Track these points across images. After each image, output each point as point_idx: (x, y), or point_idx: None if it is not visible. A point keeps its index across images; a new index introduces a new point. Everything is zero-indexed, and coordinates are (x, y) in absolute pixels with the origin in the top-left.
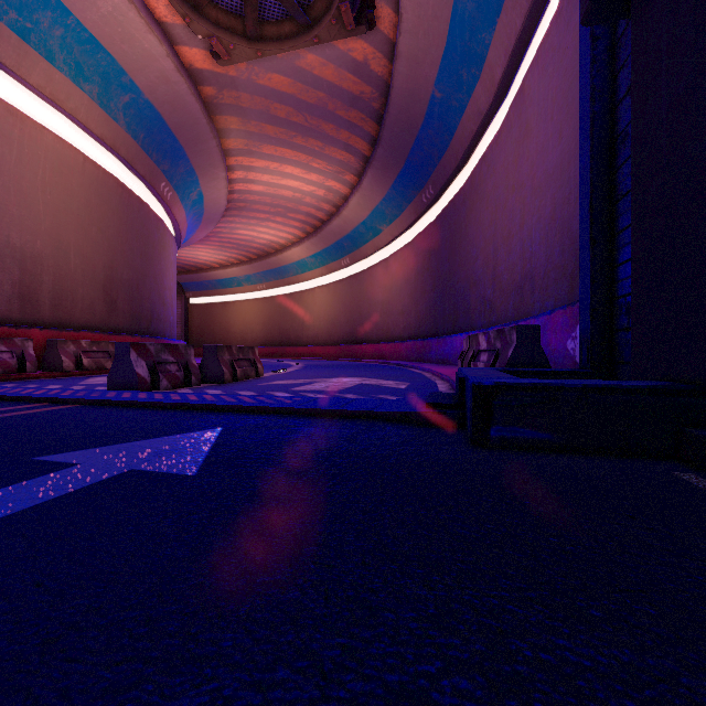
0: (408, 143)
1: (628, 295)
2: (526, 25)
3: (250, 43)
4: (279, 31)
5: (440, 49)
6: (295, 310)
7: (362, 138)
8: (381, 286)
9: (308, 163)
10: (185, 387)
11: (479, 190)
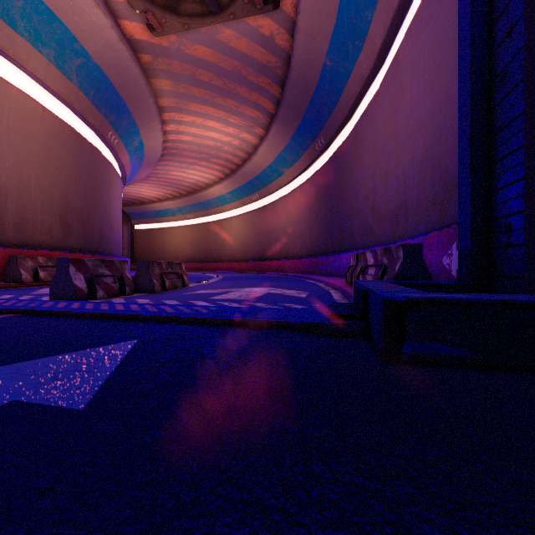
0: (305, 103)
1: (508, 216)
2: (402, 3)
3: (179, 18)
4: (202, 9)
5: (331, 25)
6: (216, 234)
7: (268, 99)
8: (283, 215)
9: (226, 119)
10: (120, 297)
11: (361, 139)
